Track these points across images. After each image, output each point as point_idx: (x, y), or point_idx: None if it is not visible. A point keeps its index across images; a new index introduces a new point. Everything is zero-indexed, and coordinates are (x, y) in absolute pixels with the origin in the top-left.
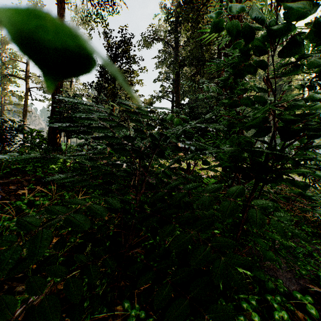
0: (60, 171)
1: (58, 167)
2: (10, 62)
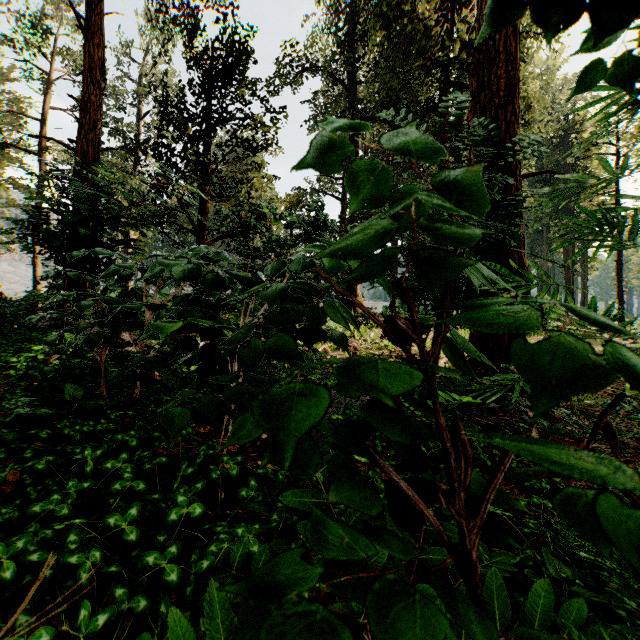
0: (22, 375)
1: (23, 363)
2: (5, 118)
